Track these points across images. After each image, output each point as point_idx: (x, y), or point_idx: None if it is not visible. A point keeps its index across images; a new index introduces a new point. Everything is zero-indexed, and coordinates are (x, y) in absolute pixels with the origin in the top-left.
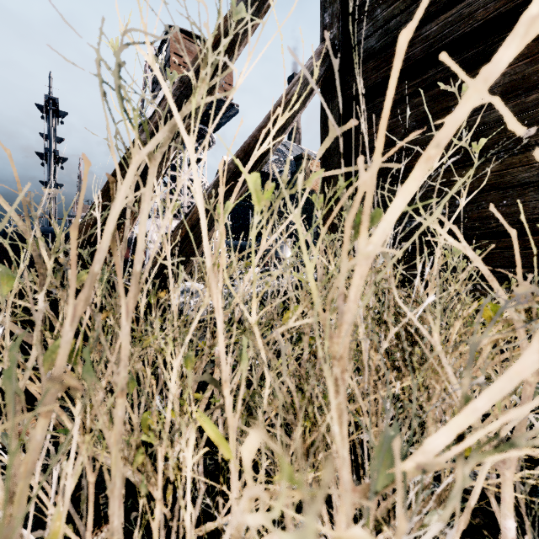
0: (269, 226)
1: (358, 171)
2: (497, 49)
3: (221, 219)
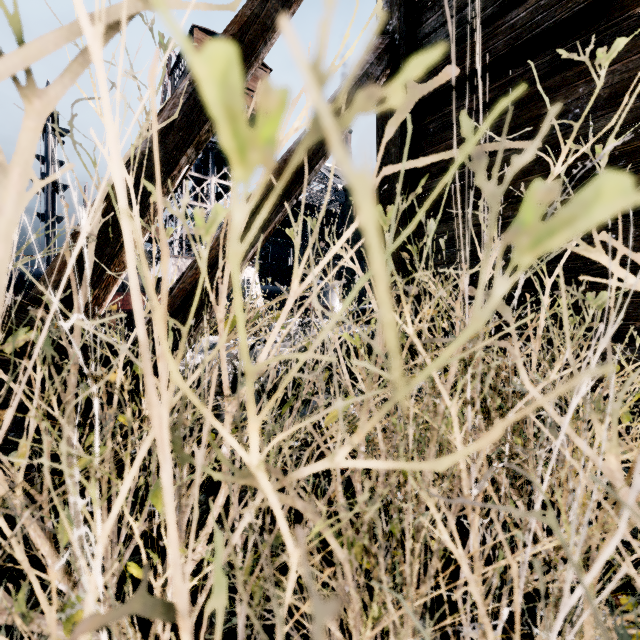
0: (304, 258)
1: (424, 198)
2: (603, 40)
3: (159, 219)
